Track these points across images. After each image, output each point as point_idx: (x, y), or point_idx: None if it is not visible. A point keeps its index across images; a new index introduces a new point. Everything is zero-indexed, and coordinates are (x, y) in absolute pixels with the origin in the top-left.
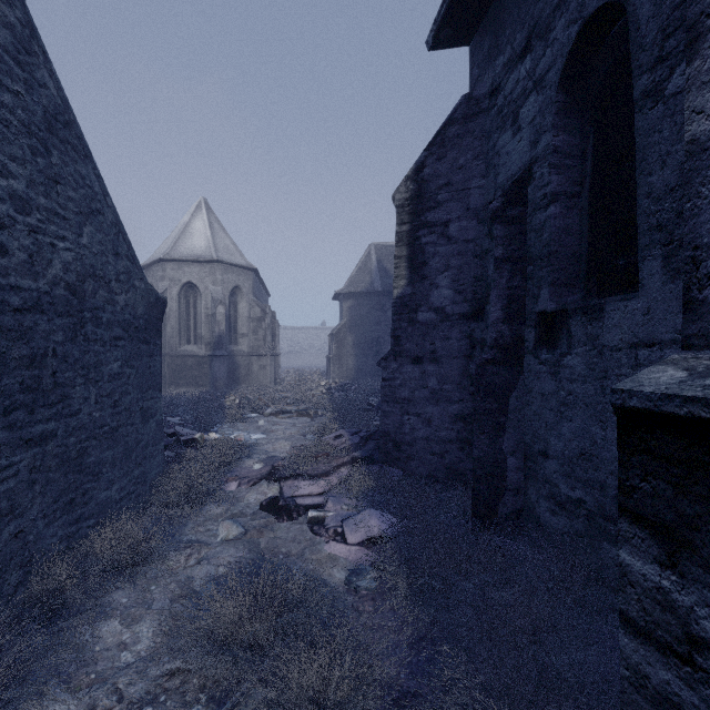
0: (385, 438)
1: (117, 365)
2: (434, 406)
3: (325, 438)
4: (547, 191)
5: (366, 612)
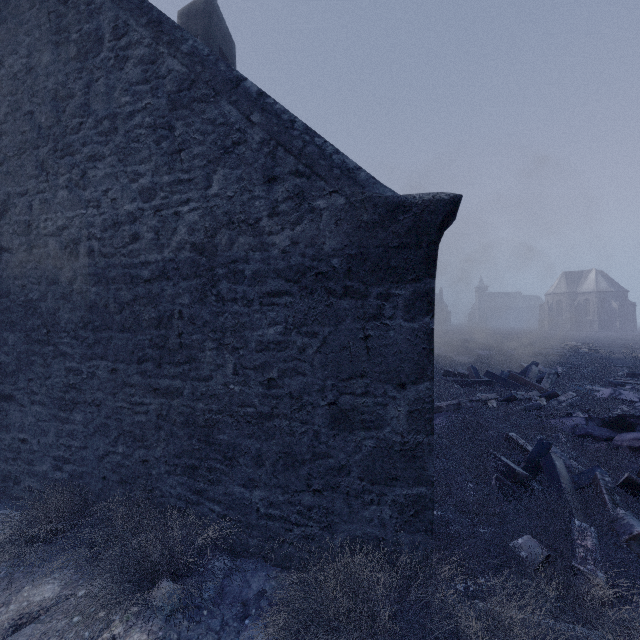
0: None
1: (275, 330)
2: None
3: None
4: None
5: None
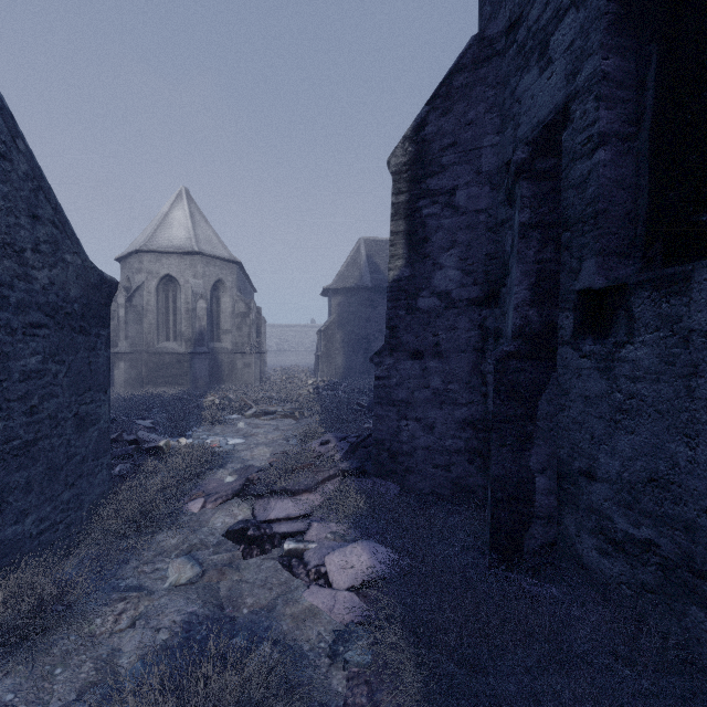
0: (379, 447)
1: (35, 360)
2: (437, 410)
3: (310, 444)
4: (593, 132)
5: None
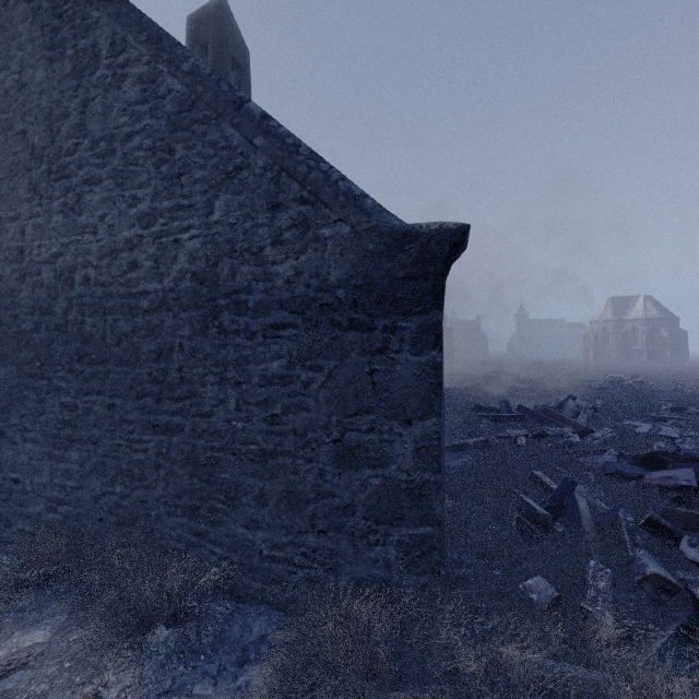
0: None
1: (279, 364)
2: None
3: None
4: None
5: None
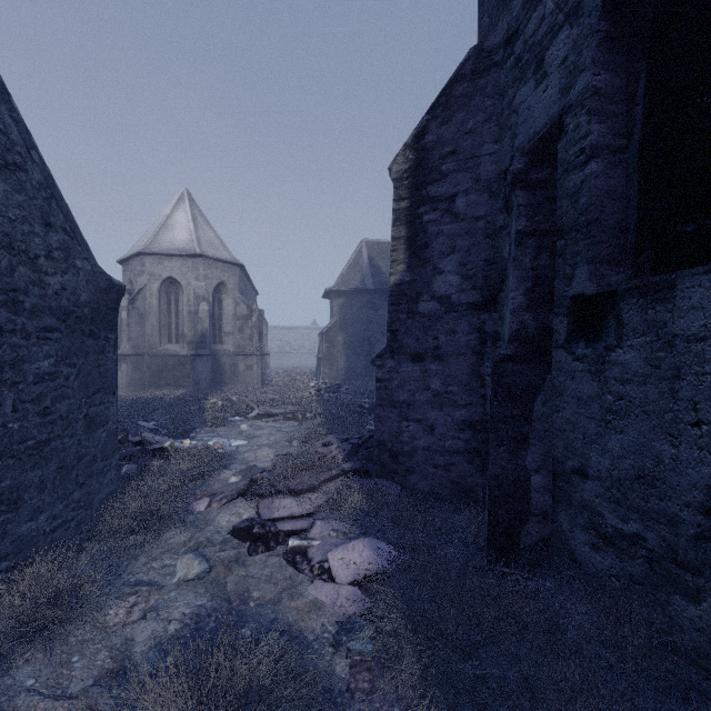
0: (380, 448)
1: (48, 363)
2: (437, 411)
3: (312, 446)
4: (585, 144)
5: (360, 692)
